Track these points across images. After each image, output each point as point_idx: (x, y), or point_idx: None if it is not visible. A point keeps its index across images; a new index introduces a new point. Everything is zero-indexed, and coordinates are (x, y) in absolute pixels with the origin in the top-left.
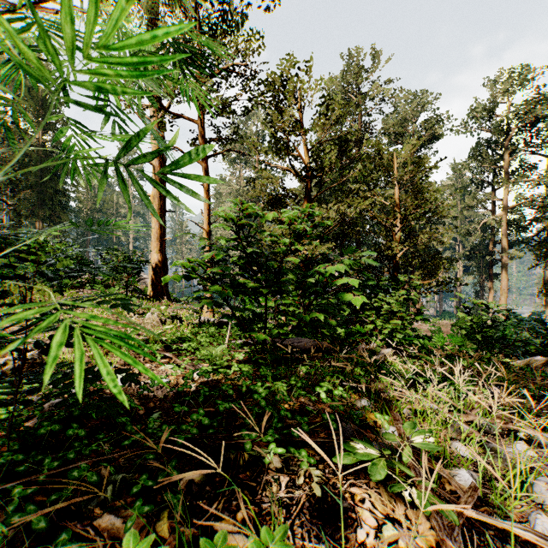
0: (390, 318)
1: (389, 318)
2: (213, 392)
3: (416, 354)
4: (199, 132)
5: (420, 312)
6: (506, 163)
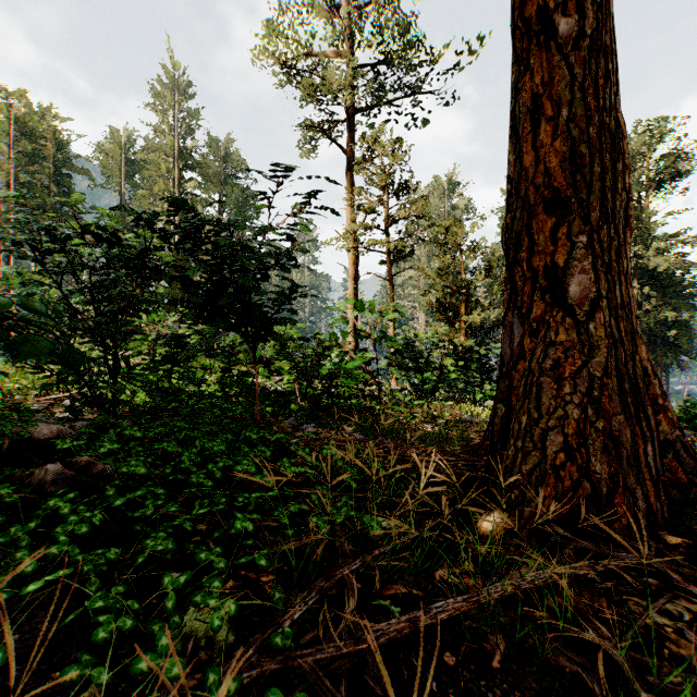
0: None
1: None
2: None
3: None
4: (388, 260)
5: None
6: None
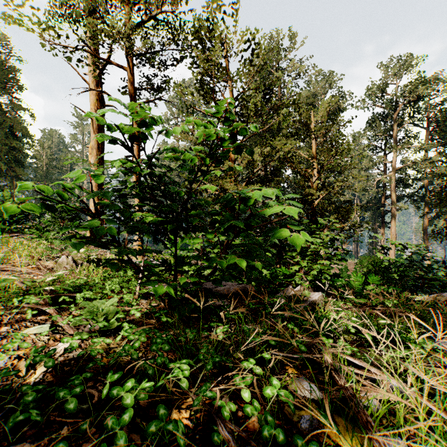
0: (317, 259)
1: (314, 259)
2: (23, 416)
3: (341, 295)
4: (128, 78)
5: (346, 253)
6: (395, 133)
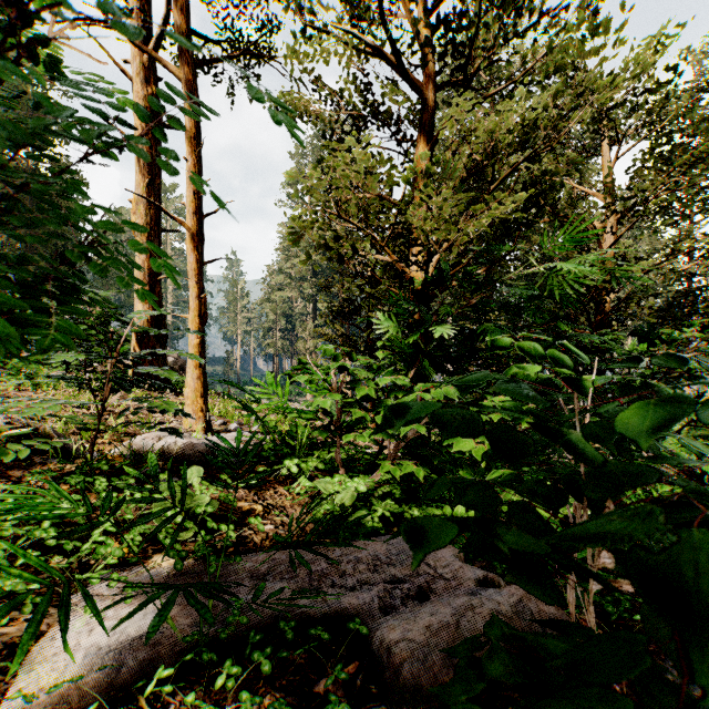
0: None
1: None
2: None
3: None
4: None
5: None
6: None
